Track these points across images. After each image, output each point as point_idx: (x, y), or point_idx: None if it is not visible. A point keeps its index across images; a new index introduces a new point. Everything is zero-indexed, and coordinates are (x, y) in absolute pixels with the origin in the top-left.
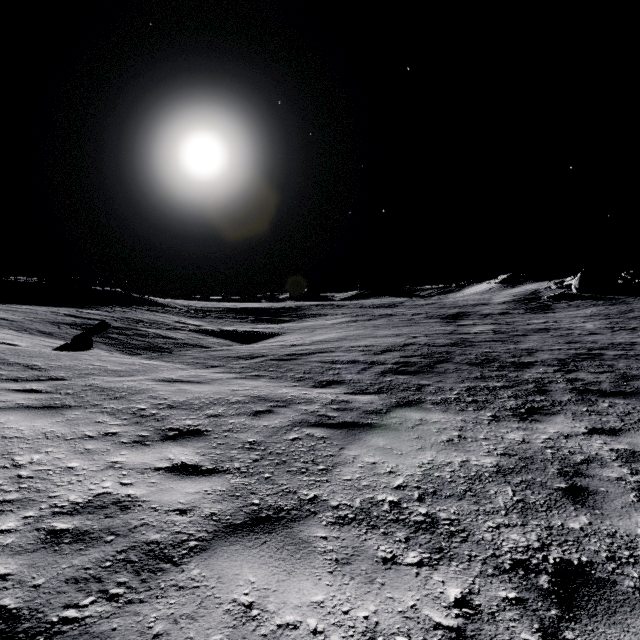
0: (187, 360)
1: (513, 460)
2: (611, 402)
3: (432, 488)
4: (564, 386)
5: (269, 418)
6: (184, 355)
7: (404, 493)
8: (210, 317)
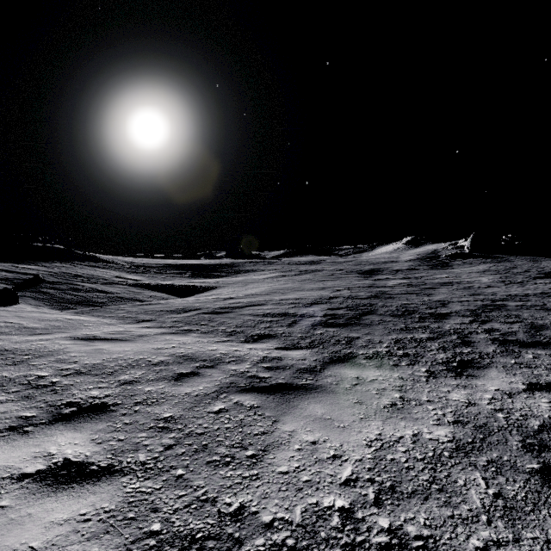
0: (118, 314)
1: (468, 430)
2: (534, 353)
3: (389, 481)
4: (485, 337)
5: (193, 383)
6: (117, 309)
7: (356, 492)
8: (150, 272)
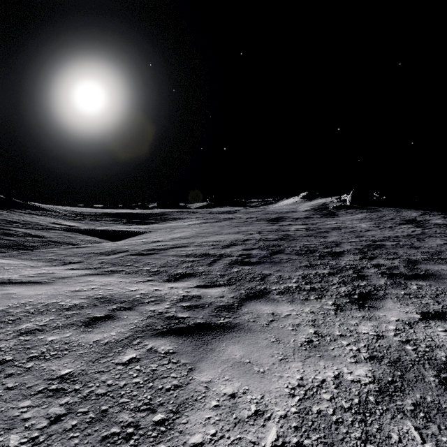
0: (47, 257)
1: (386, 367)
2: (417, 284)
3: (319, 444)
4: (375, 271)
5: (105, 328)
6: (46, 252)
7: None
8: (87, 219)
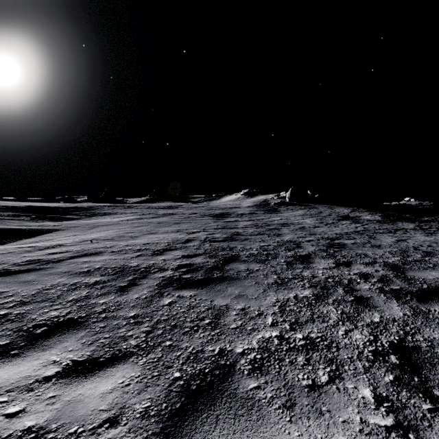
0: None
1: None
2: None
3: None
4: (369, 287)
5: None
6: None
7: None
8: None
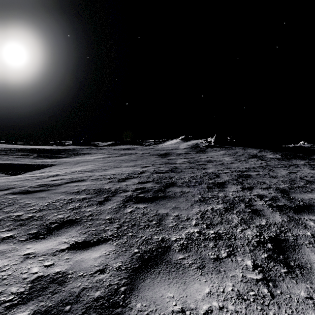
0: None
1: None
2: (311, 219)
3: None
4: (263, 203)
5: None
6: None
7: None
8: None
